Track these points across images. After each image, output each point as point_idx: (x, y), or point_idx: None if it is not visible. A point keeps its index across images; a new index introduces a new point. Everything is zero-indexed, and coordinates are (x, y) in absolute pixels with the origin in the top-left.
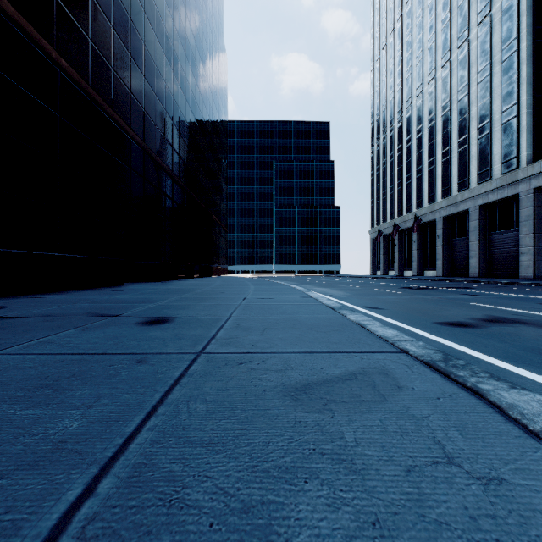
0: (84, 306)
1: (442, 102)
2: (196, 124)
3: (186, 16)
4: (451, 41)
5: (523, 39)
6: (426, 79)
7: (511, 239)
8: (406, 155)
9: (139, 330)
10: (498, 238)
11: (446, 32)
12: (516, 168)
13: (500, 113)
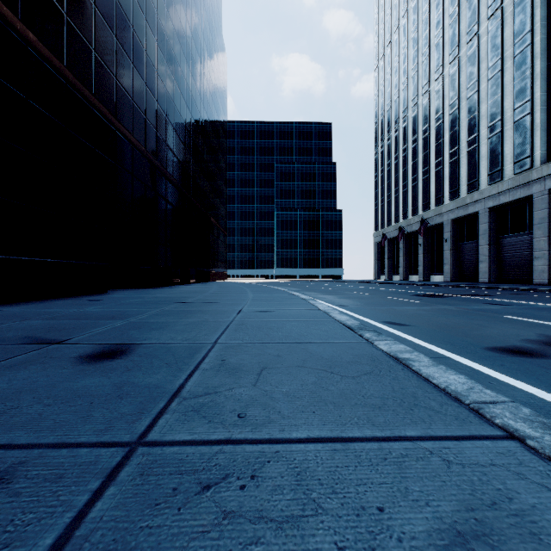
0: (32, 324)
1: (450, 100)
2: (193, 121)
3: (181, 4)
4: (460, 36)
5: (537, 32)
6: (433, 76)
7: (523, 242)
8: (411, 156)
9: (68, 375)
10: (509, 242)
11: (454, 27)
12: (529, 168)
13: (512, 111)
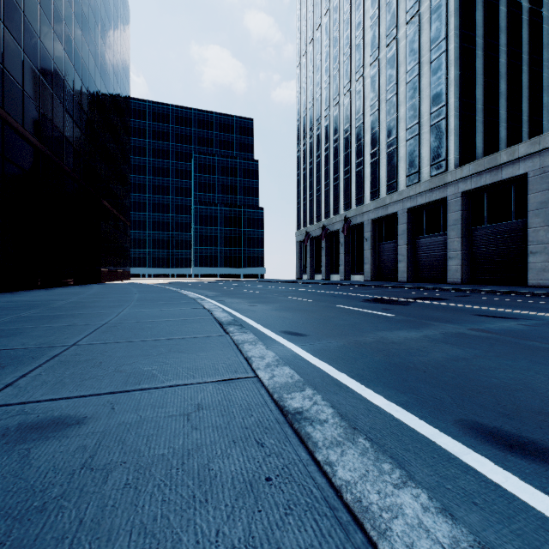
0: None
1: (370, 101)
2: (67, 60)
3: None
4: (380, 38)
5: (452, 40)
6: (354, 77)
7: (437, 243)
8: (333, 155)
9: None
10: (425, 242)
11: (375, 29)
12: (444, 170)
13: (428, 115)
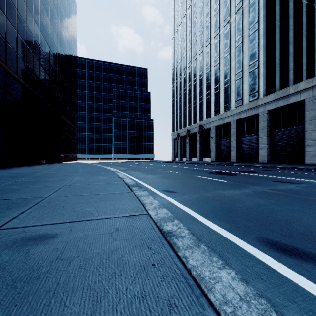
0: None
1: (214, 58)
2: (42, 36)
3: None
4: (220, 22)
5: (261, 23)
6: (205, 44)
7: (253, 140)
8: (193, 89)
9: None
10: (246, 139)
11: (217, 17)
12: (257, 98)
13: (248, 66)
